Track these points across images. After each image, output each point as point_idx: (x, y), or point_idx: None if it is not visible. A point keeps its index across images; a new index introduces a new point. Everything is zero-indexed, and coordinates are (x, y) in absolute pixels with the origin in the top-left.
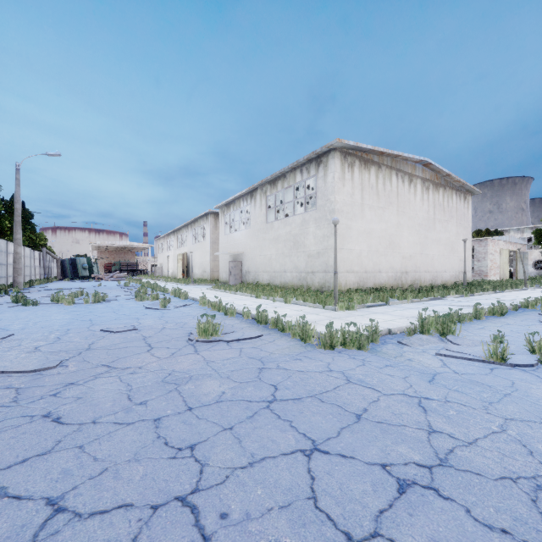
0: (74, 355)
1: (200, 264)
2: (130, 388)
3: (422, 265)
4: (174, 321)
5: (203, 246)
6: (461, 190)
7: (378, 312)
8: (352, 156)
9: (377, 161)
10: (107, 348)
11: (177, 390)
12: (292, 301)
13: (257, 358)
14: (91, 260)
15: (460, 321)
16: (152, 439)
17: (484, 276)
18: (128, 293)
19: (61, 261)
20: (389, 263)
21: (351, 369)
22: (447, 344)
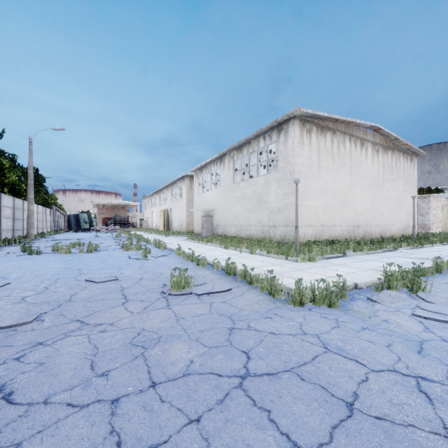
0: (54, 307)
1: (178, 219)
2: (96, 351)
3: (372, 219)
4: (151, 271)
5: (181, 203)
6: (408, 153)
7: (338, 264)
8: (310, 123)
9: (332, 127)
10: (85, 300)
11: (143, 357)
12: (257, 252)
13: (227, 315)
14: (90, 215)
15: (422, 275)
16: (102, 436)
17: (427, 229)
18: (117, 243)
19: (67, 216)
20: (343, 218)
21: (326, 332)
22: (420, 302)
